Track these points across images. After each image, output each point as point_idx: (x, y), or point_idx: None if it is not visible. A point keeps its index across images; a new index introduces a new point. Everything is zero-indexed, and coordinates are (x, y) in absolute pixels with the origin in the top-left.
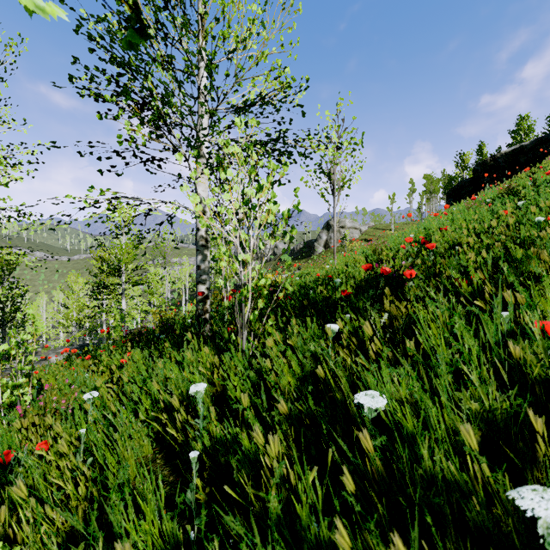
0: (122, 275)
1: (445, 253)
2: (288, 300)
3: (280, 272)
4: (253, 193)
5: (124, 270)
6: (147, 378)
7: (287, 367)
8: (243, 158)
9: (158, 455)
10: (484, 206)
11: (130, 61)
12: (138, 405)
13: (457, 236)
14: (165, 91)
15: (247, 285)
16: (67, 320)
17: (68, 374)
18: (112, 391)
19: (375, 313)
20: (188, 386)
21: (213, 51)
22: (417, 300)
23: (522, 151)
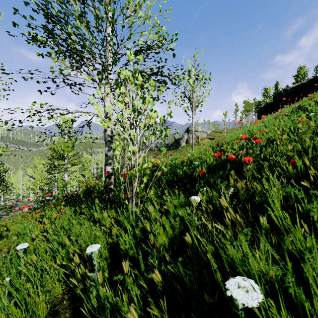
0: (65, 159)
1: (264, 145)
2: (164, 176)
3: (160, 157)
4: (139, 104)
5: (66, 156)
6: (62, 234)
7: (162, 229)
8: (133, 81)
9: (65, 296)
10: (285, 117)
11: (57, 15)
12: (56, 254)
13: (272, 135)
14: (79, 35)
15: (135, 168)
16: (34, 185)
17: (17, 226)
18: (44, 239)
19: (224, 186)
20: (94, 237)
21: (113, 8)
22: (252, 177)
23: (302, 86)
